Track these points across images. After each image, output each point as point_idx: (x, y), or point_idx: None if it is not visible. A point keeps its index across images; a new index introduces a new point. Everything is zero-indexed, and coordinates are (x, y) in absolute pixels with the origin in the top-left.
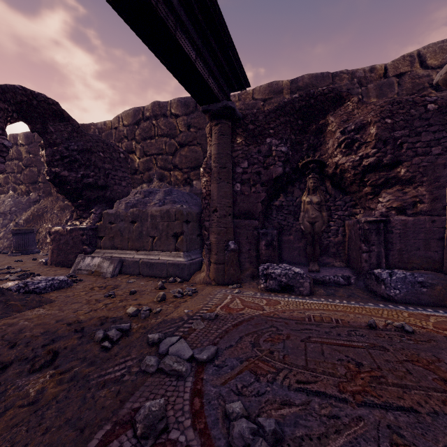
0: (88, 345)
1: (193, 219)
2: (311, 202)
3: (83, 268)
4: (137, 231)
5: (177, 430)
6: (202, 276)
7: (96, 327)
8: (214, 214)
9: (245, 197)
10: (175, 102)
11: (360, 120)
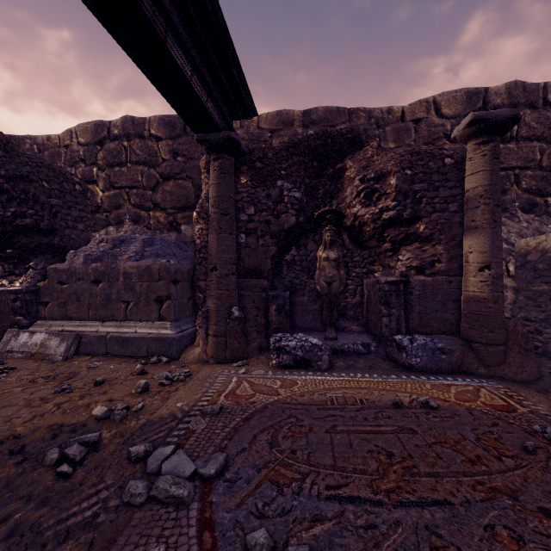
0: (34, 473)
1: (184, 278)
2: (328, 258)
3: (16, 349)
4: (102, 294)
5: None
6: (196, 352)
7: (44, 442)
8: (213, 273)
9: (251, 251)
10: (156, 120)
11: (379, 168)
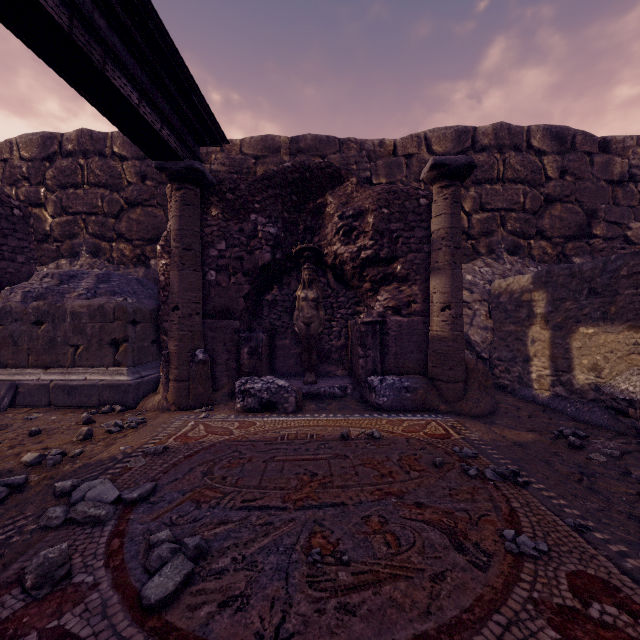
0: None
1: (146, 319)
2: (306, 298)
3: None
4: (45, 337)
5: (83, 573)
6: (156, 399)
7: None
8: (175, 313)
9: (222, 289)
10: (120, 136)
11: (358, 205)
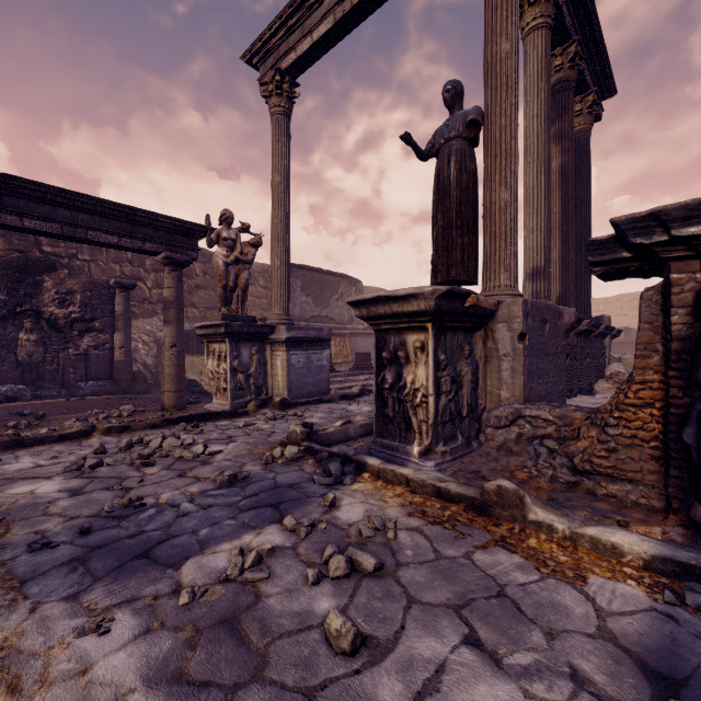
0: None
1: None
2: (29, 339)
3: None
4: None
5: None
6: None
7: None
8: None
9: None
10: None
11: (70, 287)
